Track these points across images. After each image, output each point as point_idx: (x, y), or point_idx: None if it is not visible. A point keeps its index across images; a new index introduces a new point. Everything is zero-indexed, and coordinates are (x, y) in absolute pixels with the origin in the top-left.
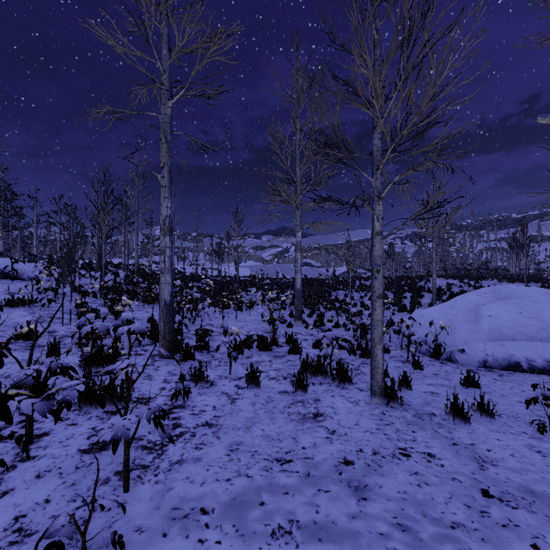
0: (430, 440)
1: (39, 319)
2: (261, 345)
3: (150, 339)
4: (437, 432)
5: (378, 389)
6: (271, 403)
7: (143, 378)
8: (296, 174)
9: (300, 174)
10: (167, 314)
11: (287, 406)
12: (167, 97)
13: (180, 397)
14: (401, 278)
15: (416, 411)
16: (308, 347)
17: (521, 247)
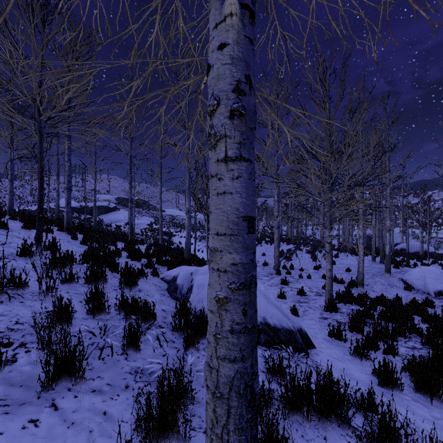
0: None
1: None
2: None
3: None
4: None
5: None
6: None
7: None
8: None
9: None
10: None
11: None
12: None
13: None
14: None
15: None
16: None
17: None
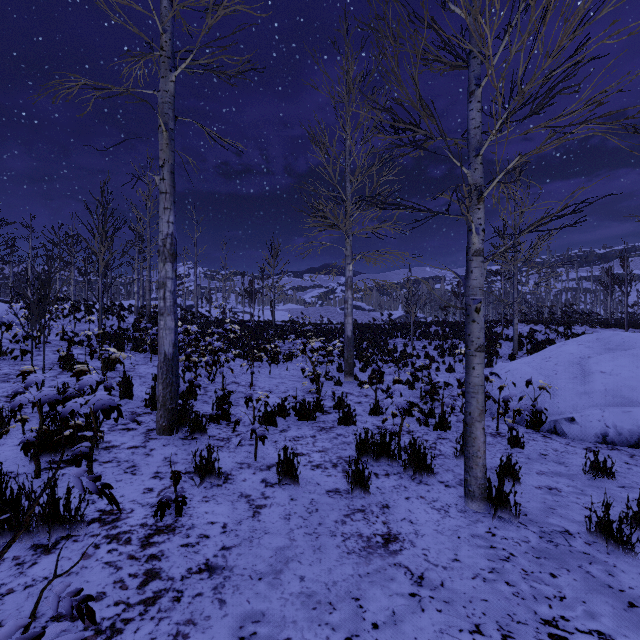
0: (588, 596)
1: (3, 377)
2: (301, 413)
3: (150, 406)
4: (591, 575)
5: (478, 490)
6: (316, 515)
7: (124, 471)
8: (346, 191)
9: (351, 191)
10: (167, 373)
11: (340, 520)
12: (168, 67)
13: (171, 507)
14: None
15: (540, 526)
16: (364, 414)
17: (620, 286)
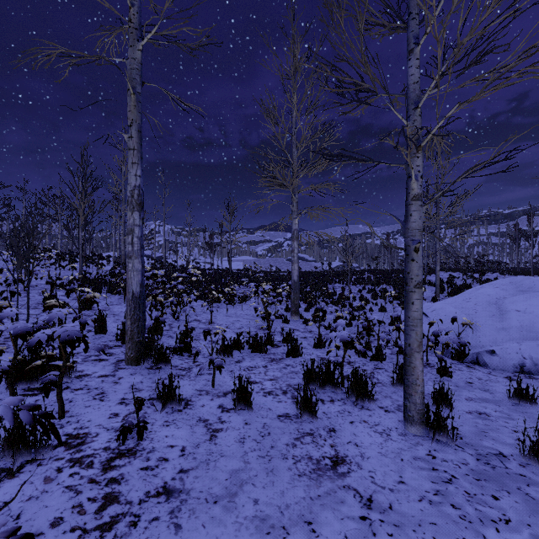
0: (532, 519)
1: None
2: (254, 346)
3: (121, 339)
4: (531, 497)
5: (417, 415)
6: (268, 438)
7: (93, 397)
8: (293, 155)
9: (297, 155)
10: (135, 310)
11: (291, 443)
12: (135, 37)
13: (134, 432)
14: (399, 271)
15: (475, 449)
16: (309, 347)
17: (527, 238)
